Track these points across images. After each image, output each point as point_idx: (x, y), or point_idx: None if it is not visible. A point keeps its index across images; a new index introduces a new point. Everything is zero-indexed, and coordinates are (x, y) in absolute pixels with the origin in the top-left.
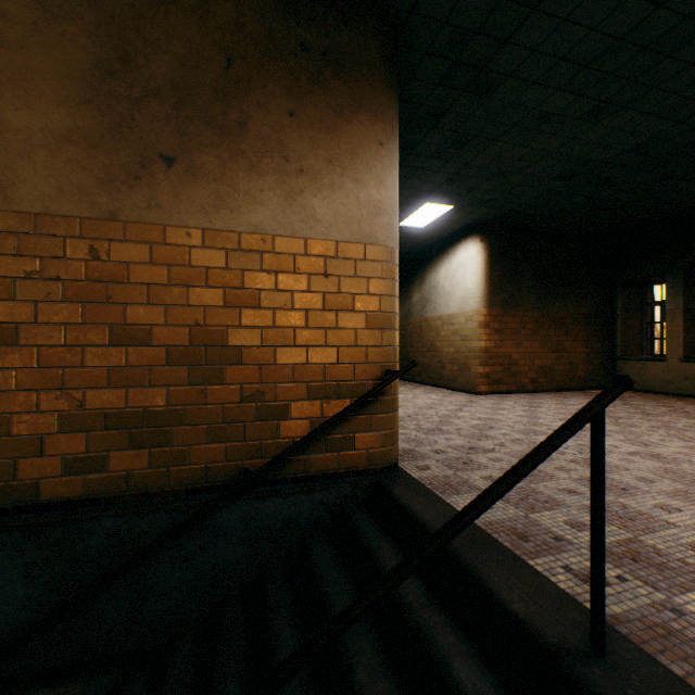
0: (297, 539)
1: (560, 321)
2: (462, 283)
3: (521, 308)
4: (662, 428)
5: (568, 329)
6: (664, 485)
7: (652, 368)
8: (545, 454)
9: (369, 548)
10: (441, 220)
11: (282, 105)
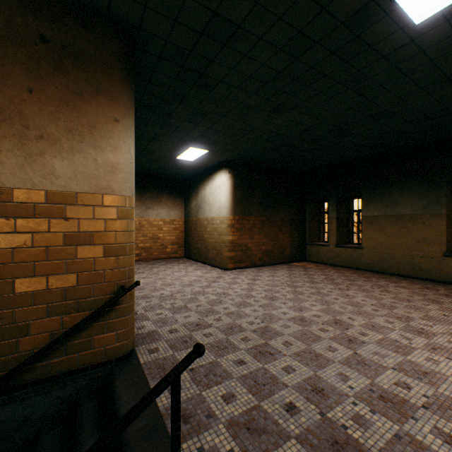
0: (33, 433)
1: (276, 223)
2: (218, 198)
3: (254, 215)
4: (316, 294)
5: (281, 227)
6: (296, 347)
7: (322, 250)
8: (121, 428)
9: (77, 444)
10: (204, 158)
11: (22, 83)
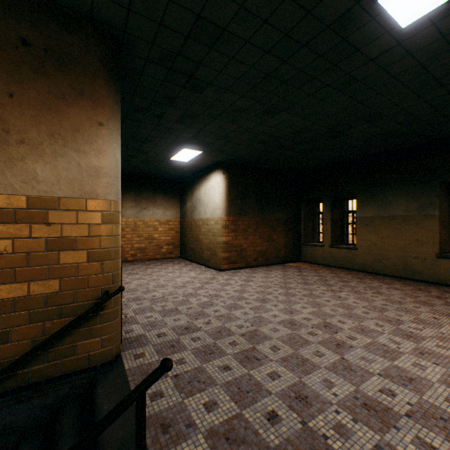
0: (13, 441)
1: (271, 223)
2: (213, 199)
3: (248, 216)
4: (308, 296)
5: (275, 228)
6: (283, 352)
7: (317, 250)
8: (80, 449)
9: None
10: (198, 159)
11: (2, 87)
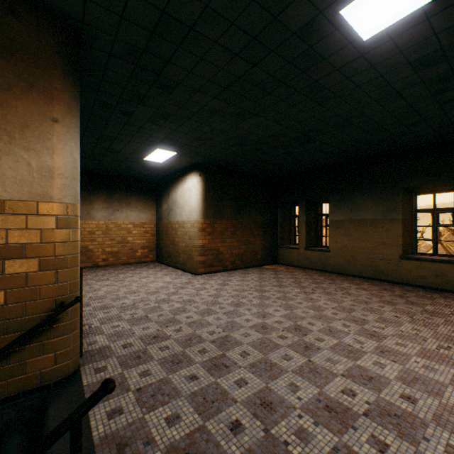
0: None
1: (248, 226)
2: (189, 202)
3: (225, 219)
4: (282, 298)
5: (253, 231)
6: (252, 358)
7: (293, 253)
8: None
9: None
10: (173, 160)
11: None
